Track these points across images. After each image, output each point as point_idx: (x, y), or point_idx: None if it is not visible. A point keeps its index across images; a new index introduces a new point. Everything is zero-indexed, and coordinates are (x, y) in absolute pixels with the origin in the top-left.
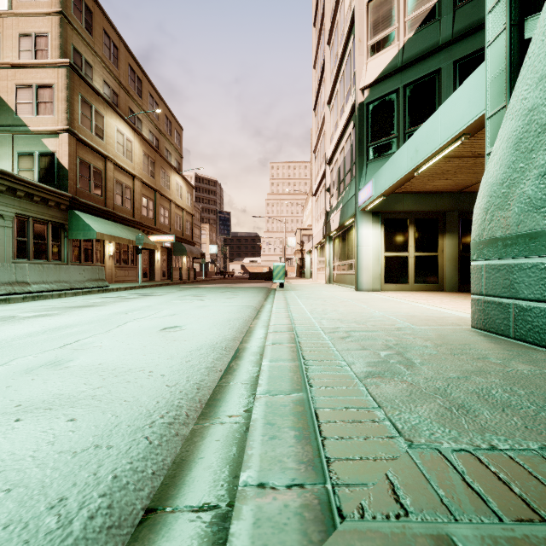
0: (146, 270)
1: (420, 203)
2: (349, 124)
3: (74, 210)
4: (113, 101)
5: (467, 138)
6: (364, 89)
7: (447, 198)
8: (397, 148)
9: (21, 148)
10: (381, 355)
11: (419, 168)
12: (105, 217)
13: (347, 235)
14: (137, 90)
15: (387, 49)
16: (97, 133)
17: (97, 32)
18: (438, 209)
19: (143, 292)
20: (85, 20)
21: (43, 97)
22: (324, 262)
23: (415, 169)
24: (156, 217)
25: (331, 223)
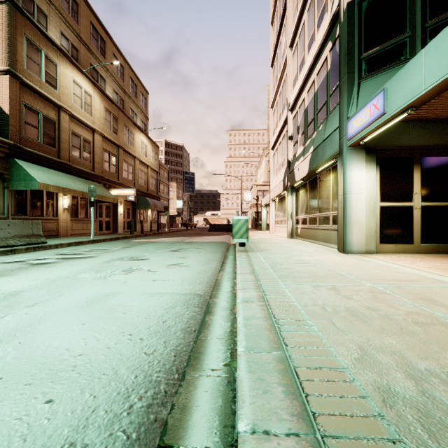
0: (109, 222)
1: (431, 135)
2: (324, 48)
3: (17, 159)
4: (72, 55)
5: None
6: None
7: None
8: (410, 51)
9: None
10: None
11: None
12: (58, 169)
13: (319, 183)
14: (100, 49)
15: None
16: (48, 81)
17: None
18: None
19: (79, 250)
20: None
21: None
22: (284, 215)
23: None
24: (119, 172)
25: (295, 171)
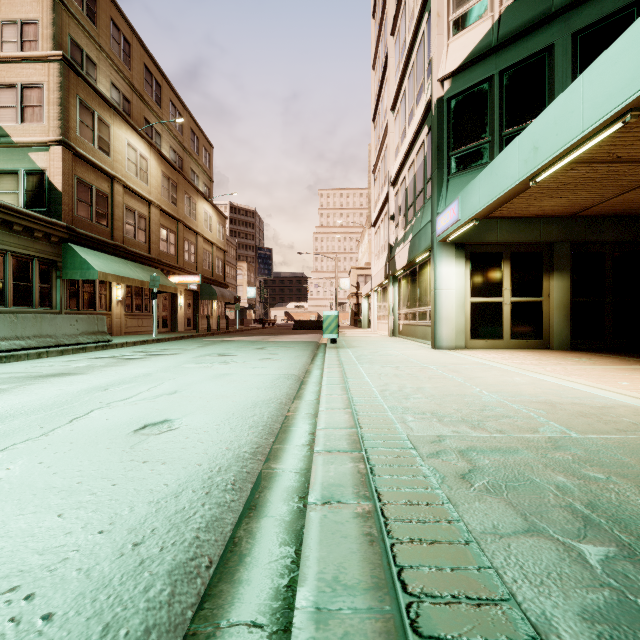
0: (166, 318)
1: (519, 231)
2: (421, 130)
3: (70, 243)
4: (123, 109)
5: (636, 116)
6: (444, 79)
7: (555, 224)
8: (490, 156)
9: (3, 165)
10: (592, 563)
11: (538, 174)
12: (111, 253)
13: (418, 275)
14: (155, 97)
15: (476, 24)
16: (101, 147)
17: (103, 22)
18: (544, 239)
19: (154, 348)
20: (87, 6)
21: (30, 100)
22: (386, 308)
23: (531, 176)
24: (179, 254)
25: (396, 259)
